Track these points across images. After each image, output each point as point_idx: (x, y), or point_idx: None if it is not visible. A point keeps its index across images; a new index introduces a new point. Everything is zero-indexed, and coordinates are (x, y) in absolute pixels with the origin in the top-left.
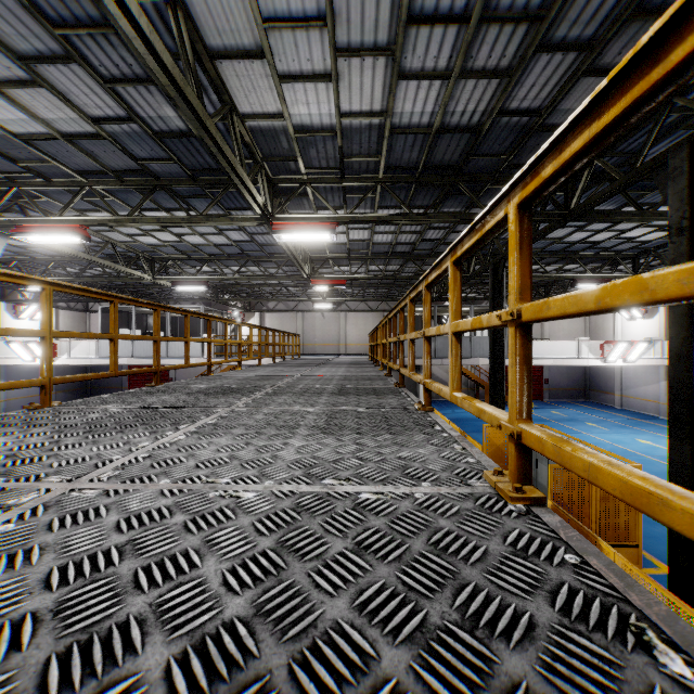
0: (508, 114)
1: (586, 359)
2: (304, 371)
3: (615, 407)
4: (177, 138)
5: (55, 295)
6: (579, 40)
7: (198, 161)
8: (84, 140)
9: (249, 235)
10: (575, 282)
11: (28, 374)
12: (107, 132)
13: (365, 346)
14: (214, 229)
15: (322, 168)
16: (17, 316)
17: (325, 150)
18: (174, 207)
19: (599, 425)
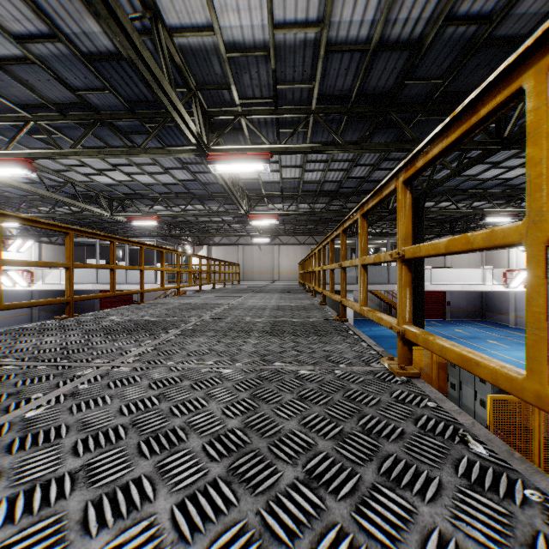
0: (455, 22)
1: (490, 285)
2: (238, 298)
3: (509, 326)
4: (106, 61)
5: (39, 231)
6: None
7: (134, 91)
8: (15, 66)
9: (192, 174)
10: (484, 216)
11: (15, 297)
12: (36, 56)
13: (295, 274)
14: (160, 168)
15: (256, 98)
16: (6, 248)
17: (259, 75)
18: (120, 145)
19: (499, 343)
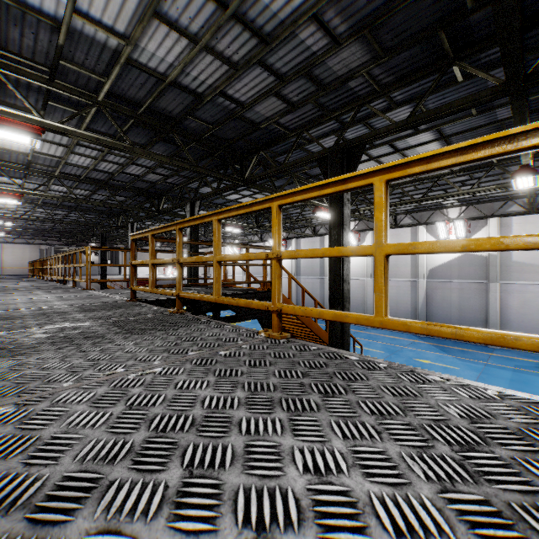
0: None
1: (157, 275)
2: None
3: None
4: None
5: None
6: (100, 199)
7: None
8: None
9: None
10: (146, 242)
11: None
12: None
13: (24, 269)
14: None
15: None
16: None
17: None
18: None
19: None
